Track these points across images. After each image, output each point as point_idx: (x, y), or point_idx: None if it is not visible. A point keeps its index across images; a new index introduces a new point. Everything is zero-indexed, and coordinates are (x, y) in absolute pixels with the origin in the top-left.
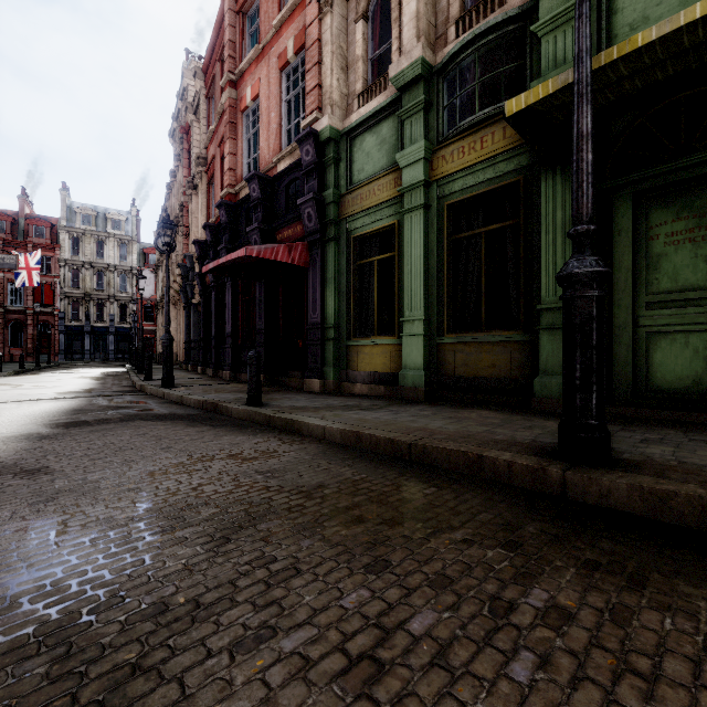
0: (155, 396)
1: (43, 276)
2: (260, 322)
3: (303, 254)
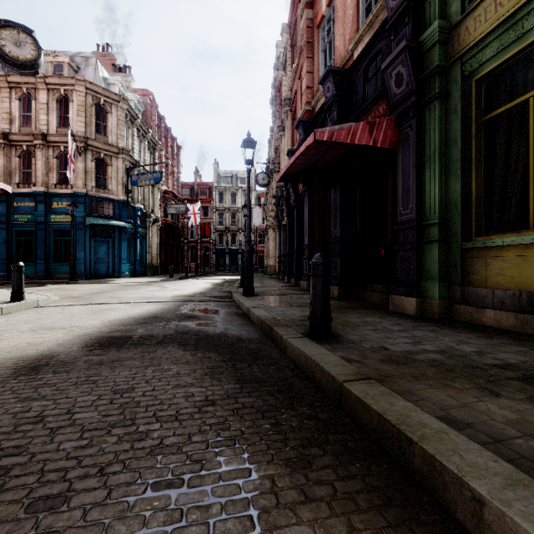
0: (235, 303)
1: (205, 219)
2: (334, 229)
3: (388, 132)
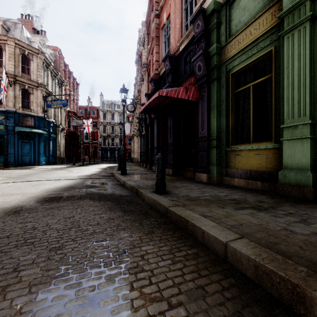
0: (116, 179)
1: (94, 129)
2: (170, 139)
3: (195, 93)
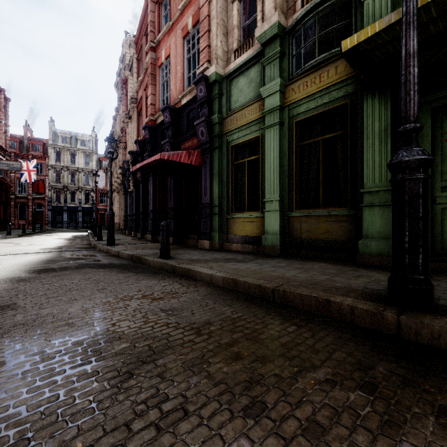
0: (102, 251)
1: (38, 175)
2: (170, 202)
3: (198, 158)
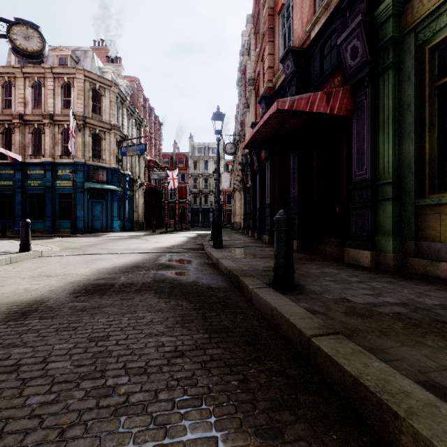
0: (206, 254)
1: (182, 183)
2: (293, 190)
3: (344, 101)
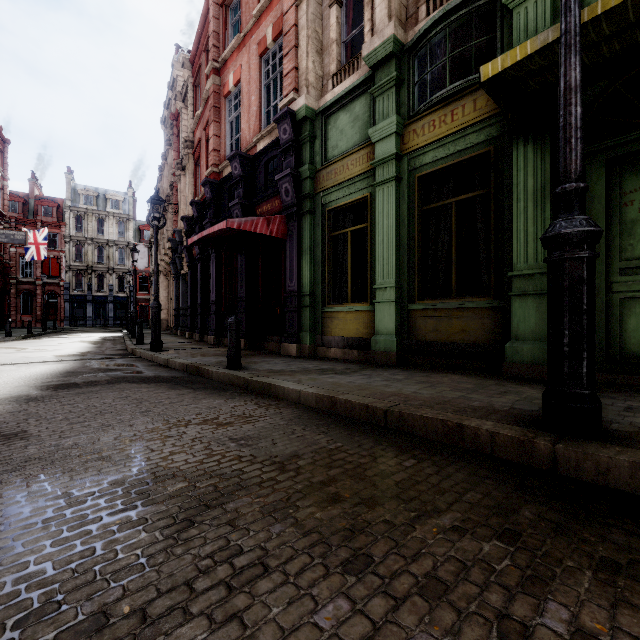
0: (144, 359)
1: (50, 251)
2: (241, 290)
3: (280, 227)
